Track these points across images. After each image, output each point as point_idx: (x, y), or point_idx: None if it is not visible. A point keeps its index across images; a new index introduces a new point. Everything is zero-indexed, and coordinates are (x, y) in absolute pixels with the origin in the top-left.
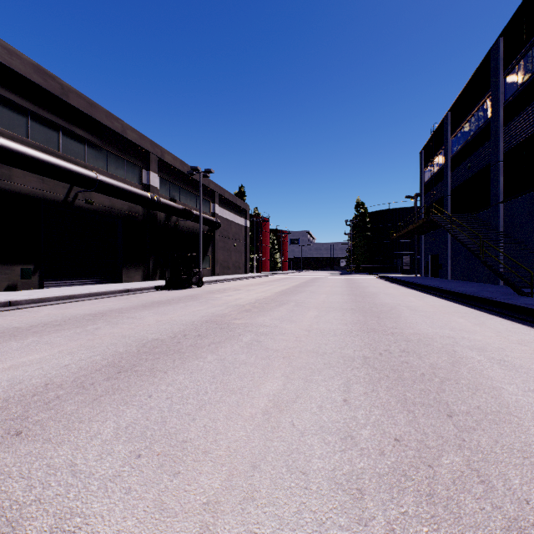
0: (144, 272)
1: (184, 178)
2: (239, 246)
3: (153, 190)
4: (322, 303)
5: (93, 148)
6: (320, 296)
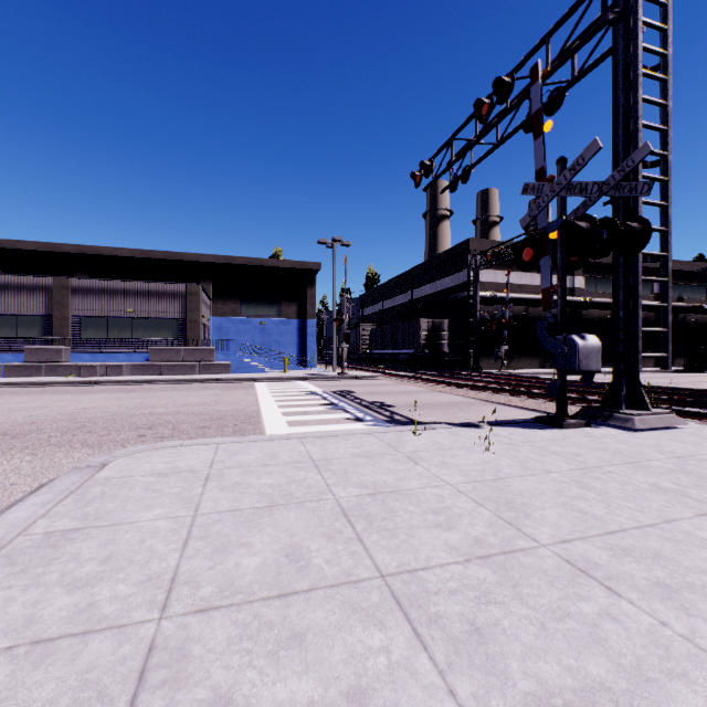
0: (655, 360)
1: (691, 276)
2: None
3: None
4: None
5: None
6: None
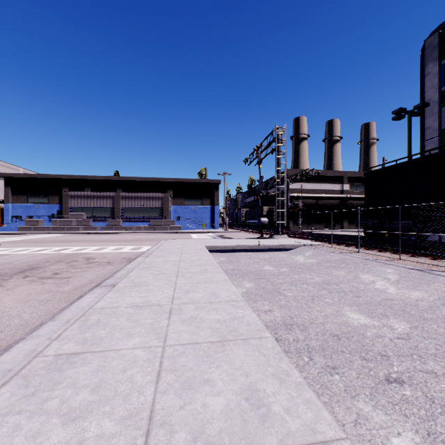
0: None
1: None
2: None
3: None
4: None
5: None
6: None
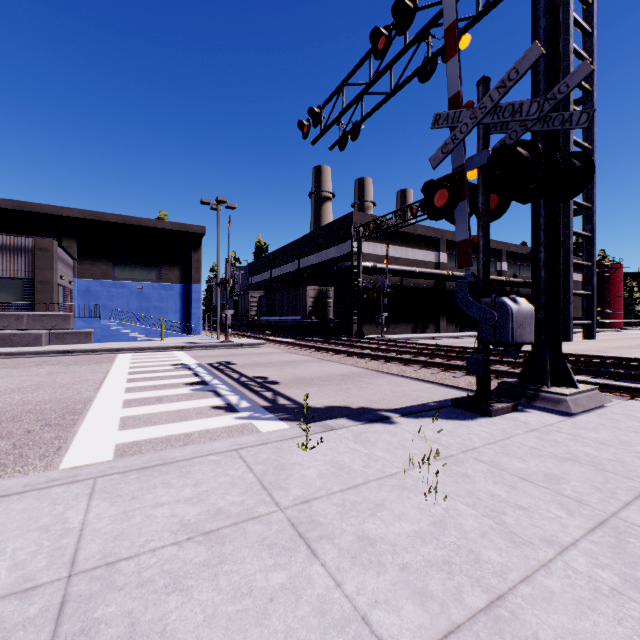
0: None
1: (522, 257)
2: (575, 302)
3: (503, 273)
4: (625, 342)
5: (475, 260)
6: (633, 341)
